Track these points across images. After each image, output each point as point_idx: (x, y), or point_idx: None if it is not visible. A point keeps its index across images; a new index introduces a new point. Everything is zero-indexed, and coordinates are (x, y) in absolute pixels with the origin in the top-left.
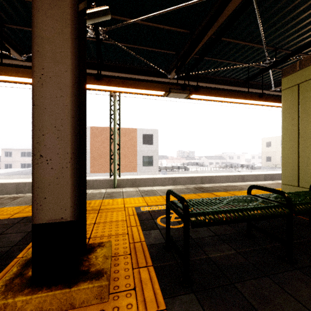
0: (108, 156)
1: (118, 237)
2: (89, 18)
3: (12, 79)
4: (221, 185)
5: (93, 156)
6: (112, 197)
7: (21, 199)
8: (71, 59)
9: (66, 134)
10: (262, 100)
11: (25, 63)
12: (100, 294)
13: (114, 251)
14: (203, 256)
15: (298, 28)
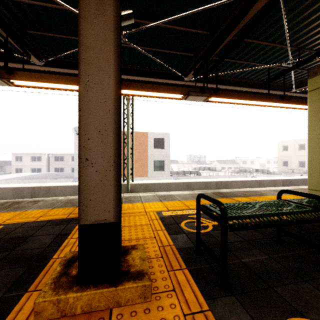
0: None
1: (146, 241)
2: None
3: (34, 85)
4: (239, 190)
5: None
6: (131, 201)
7: (41, 203)
8: (114, 65)
9: (109, 138)
10: (284, 102)
11: (43, 68)
12: (144, 294)
13: (146, 254)
14: (236, 261)
15: None
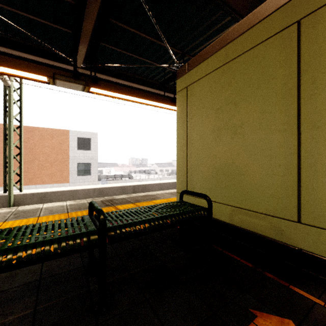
0: (26, 164)
1: None
2: None
3: None
4: (138, 195)
5: (0, 164)
6: None
7: None
8: None
9: None
10: (175, 105)
11: None
12: None
13: None
14: None
15: (196, 34)
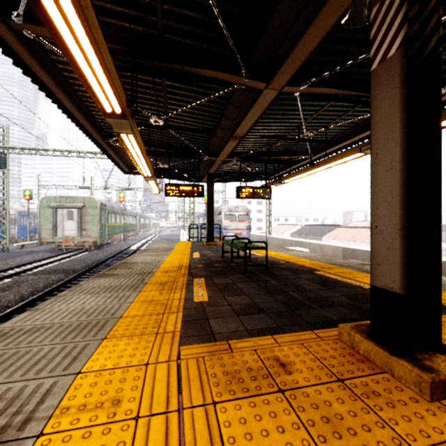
0: None
1: None
2: None
3: None
4: None
5: None
6: None
7: None
8: (400, 127)
9: (395, 206)
10: None
11: None
12: (419, 385)
13: None
14: None
15: None
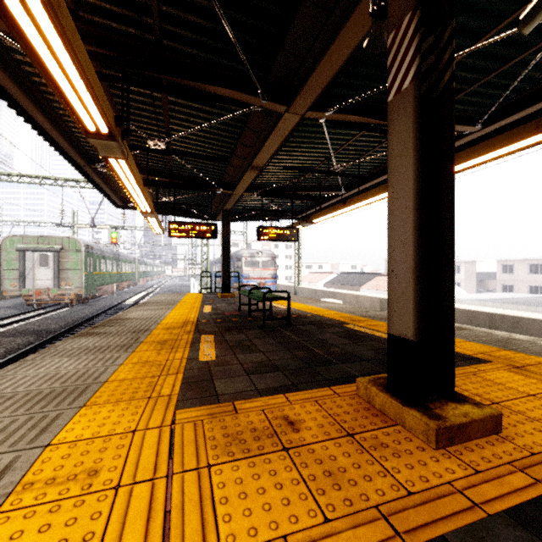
0: None
1: None
2: (530, 19)
3: None
4: None
5: None
6: None
7: (464, 332)
8: (413, 165)
9: (409, 248)
10: None
11: (484, 131)
12: (426, 434)
13: (511, 434)
14: None
15: None
